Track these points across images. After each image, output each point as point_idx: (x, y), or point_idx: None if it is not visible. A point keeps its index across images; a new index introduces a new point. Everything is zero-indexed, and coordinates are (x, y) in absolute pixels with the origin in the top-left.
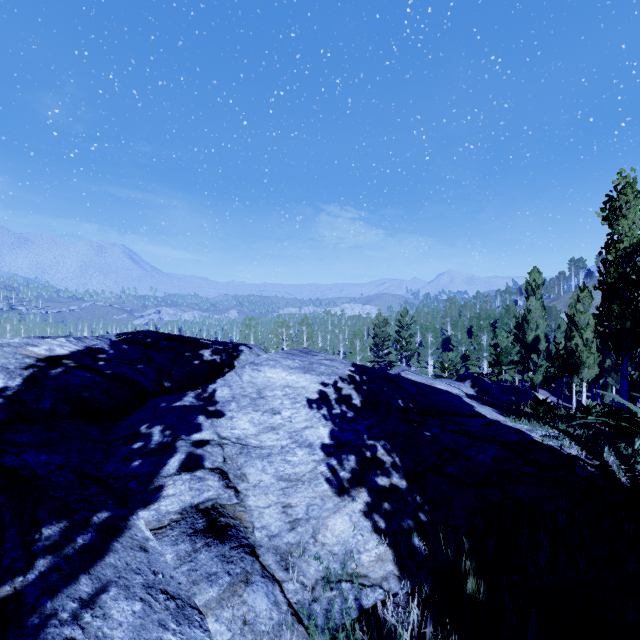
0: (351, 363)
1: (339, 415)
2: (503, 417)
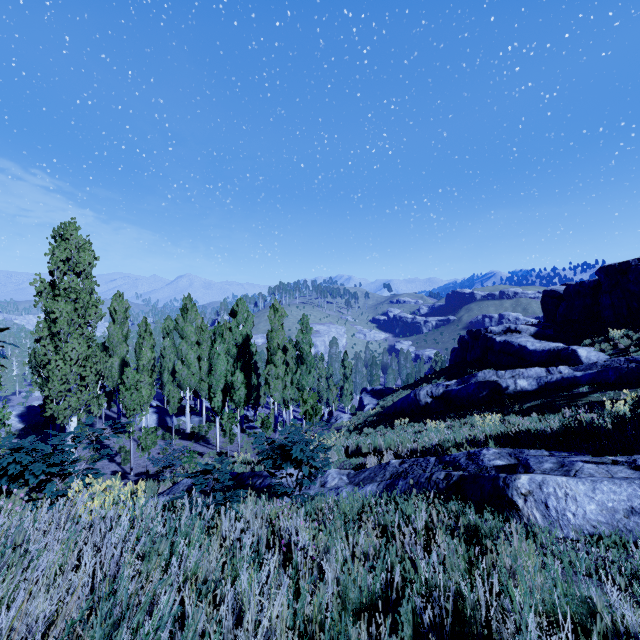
0: (26, 407)
1: (21, 417)
2: None
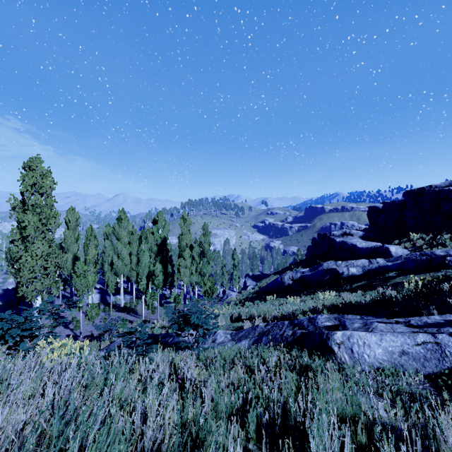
0: (3, 290)
1: None
2: None
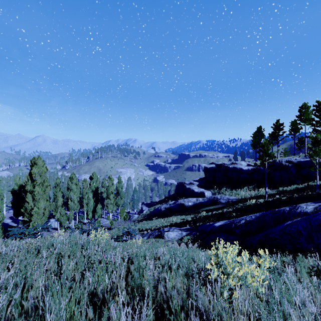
0: None
1: None
2: (13, 223)
